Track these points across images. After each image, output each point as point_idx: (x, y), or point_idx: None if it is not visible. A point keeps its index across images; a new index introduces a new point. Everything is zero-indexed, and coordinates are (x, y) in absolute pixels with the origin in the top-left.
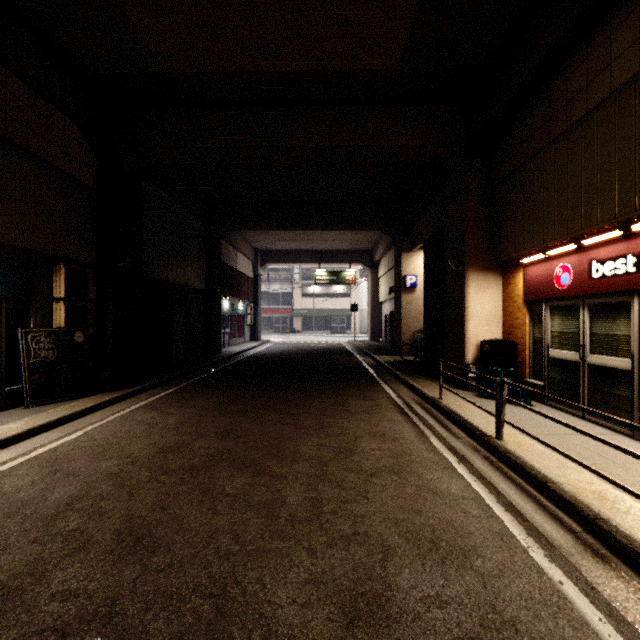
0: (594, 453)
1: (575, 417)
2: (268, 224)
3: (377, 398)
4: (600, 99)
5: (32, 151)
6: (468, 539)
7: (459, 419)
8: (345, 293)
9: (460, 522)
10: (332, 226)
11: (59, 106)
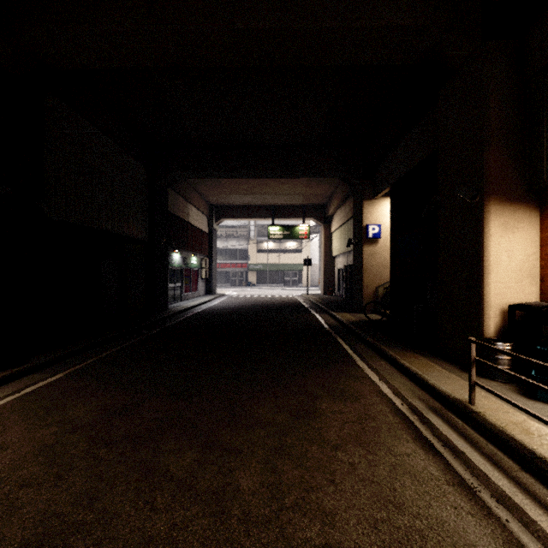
0: None
1: None
2: (217, 169)
3: (362, 395)
4: None
5: None
6: None
7: None
8: (297, 249)
9: None
10: (287, 172)
11: None
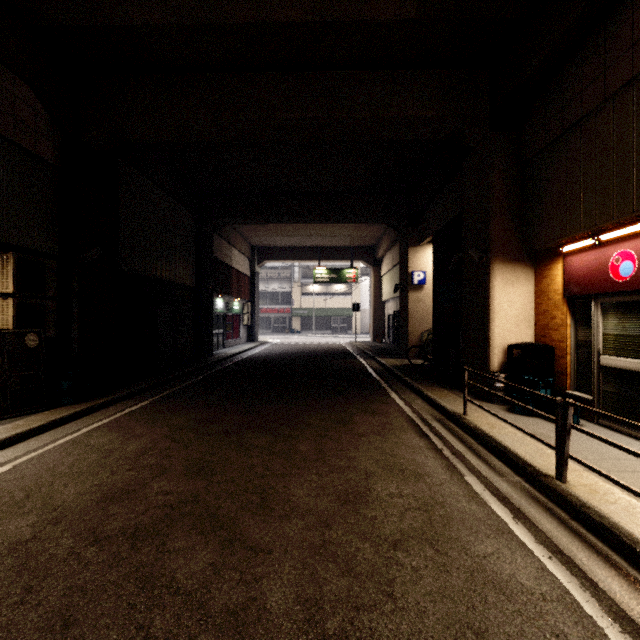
0: None
1: None
2: (264, 216)
3: (388, 413)
4: None
5: None
6: None
7: (497, 446)
8: (346, 292)
9: None
10: (333, 218)
11: (5, 62)
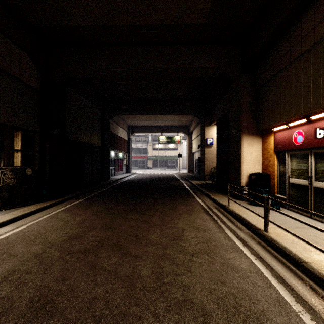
0: (323, 241)
1: (306, 217)
2: (134, 111)
3: (193, 205)
4: (323, 35)
5: (1, 68)
6: (258, 305)
7: (241, 218)
8: (175, 148)
9: (251, 291)
10: (168, 112)
11: (17, 43)
